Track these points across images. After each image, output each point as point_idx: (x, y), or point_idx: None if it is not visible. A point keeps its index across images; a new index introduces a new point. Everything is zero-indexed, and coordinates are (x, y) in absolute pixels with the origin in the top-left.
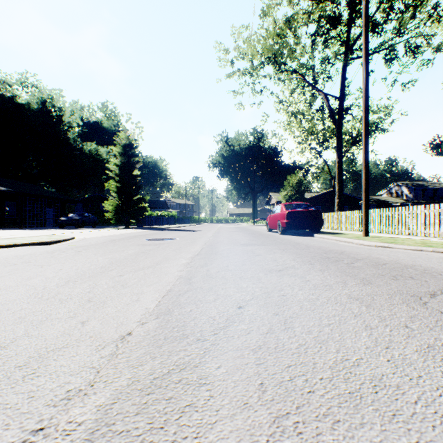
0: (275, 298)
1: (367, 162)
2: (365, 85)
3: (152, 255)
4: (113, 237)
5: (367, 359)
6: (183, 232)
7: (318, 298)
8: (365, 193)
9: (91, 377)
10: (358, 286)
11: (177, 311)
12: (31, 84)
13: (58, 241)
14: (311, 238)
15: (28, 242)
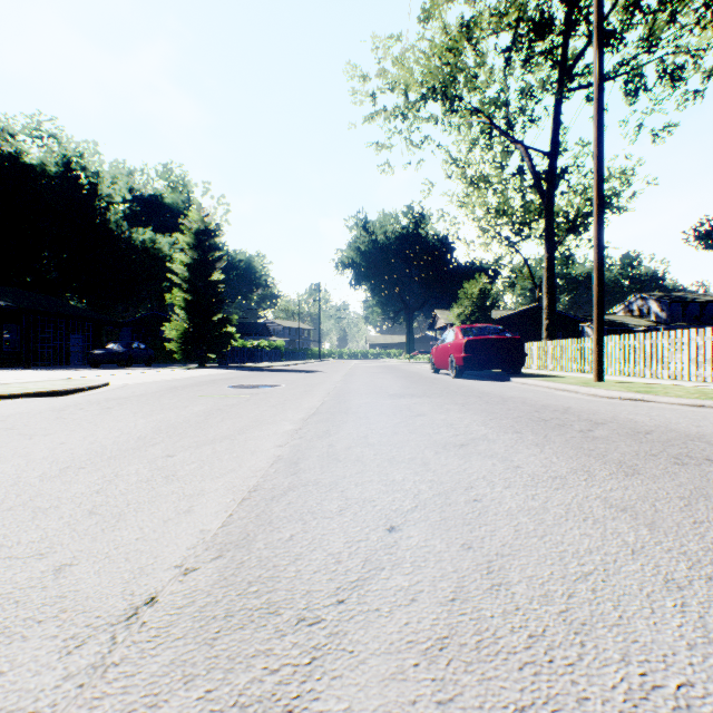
0: (460, 507)
1: (601, 256)
2: (598, 127)
3: (234, 414)
4: (175, 382)
5: (706, 687)
6: (292, 374)
7: (545, 507)
8: (598, 309)
9: None
10: (617, 478)
11: (263, 540)
12: (47, 132)
13: (79, 389)
14: (507, 384)
15: (26, 392)
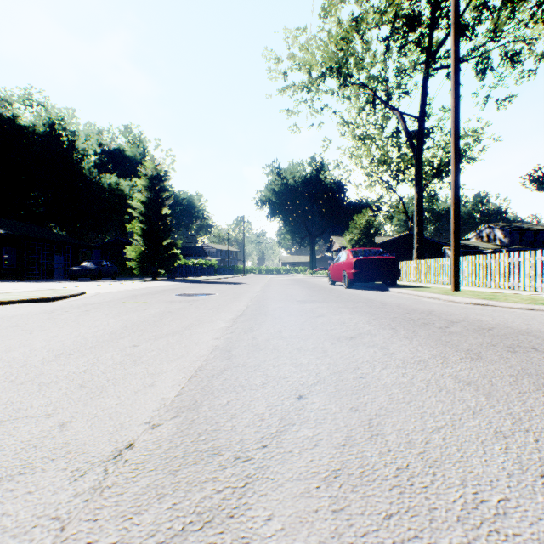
0: (350, 382)
1: (457, 196)
2: (455, 98)
3: (181, 315)
4: (135, 291)
5: (518, 501)
6: (223, 285)
7: (412, 382)
8: (455, 236)
9: (46, 542)
10: (465, 362)
11: (207, 404)
12: (36, 101)
13: (63, 297)
14: (386, 293)
15: (23, 298)
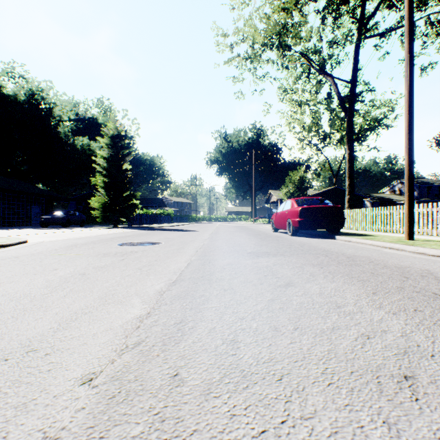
0: None
1: (411, 141)
2: (410, 40)
3: (90, 282)
4: (82, 239)
5: None
6: (174, 232)
7: None
8: (410, 183)
9: None
10: None
11: None
12: (18, 74)
13: None
14: (335, 241)
15: None
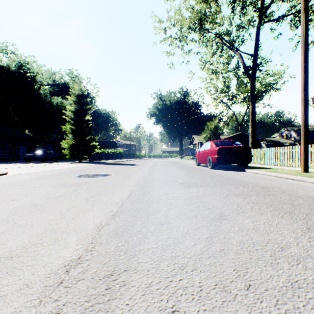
0: None
1: (306, 95)
2: (305, 16)
3: (35, 215)
4: (50, 172)
5: None
6: (123, 166)
7: None
8: (305, 128)
9: None
10: None
11: None
12: (10, 51)
13: None
14: (246, 173)
15: None
